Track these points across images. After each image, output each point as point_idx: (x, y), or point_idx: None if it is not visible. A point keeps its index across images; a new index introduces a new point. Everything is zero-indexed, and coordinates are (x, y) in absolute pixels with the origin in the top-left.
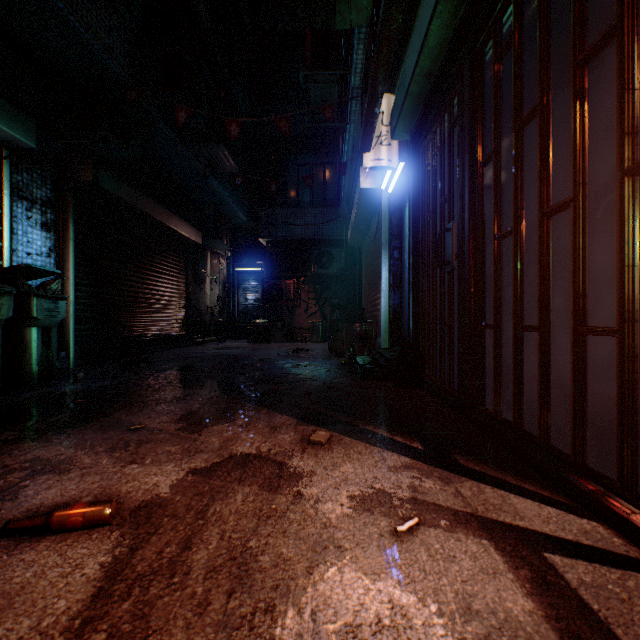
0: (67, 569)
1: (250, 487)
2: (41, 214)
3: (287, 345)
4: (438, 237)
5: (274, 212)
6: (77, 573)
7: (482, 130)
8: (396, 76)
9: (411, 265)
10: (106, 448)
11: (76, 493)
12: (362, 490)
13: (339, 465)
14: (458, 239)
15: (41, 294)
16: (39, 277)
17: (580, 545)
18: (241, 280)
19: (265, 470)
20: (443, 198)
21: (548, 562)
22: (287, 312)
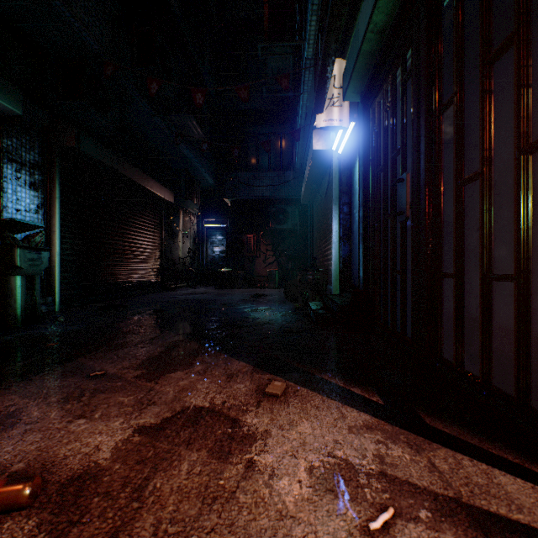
0: None
1: (198, 453)
2: (29, 175)
3: (248, 291)
4: (391, 188)
5: (237, 175)
6: None
7: (440, 77)
8: (347, 42)
9: (361, 217)
10: (60, 398)
11: (9, 457)
12: (322, 460)
13: (296, 424)
14: (412, 189)
15: (24, 245)
16: (25, 230)
17: None
18: (209, 235)
19: (217, 429)
20: (395, 151)
21: None
22: (248, 262)
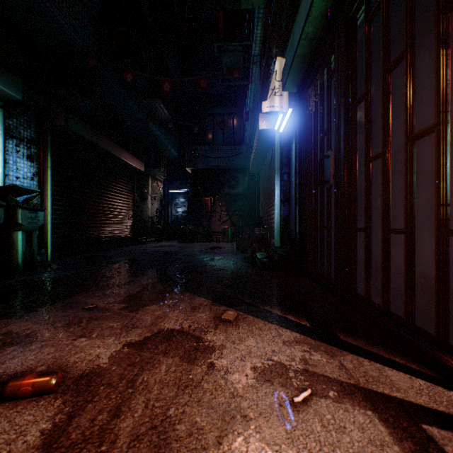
0: (12, 436)
1: (172, 359)
2: (27, 149)
3: (206, 244)
4: (319, 162)
5: (196, 149)
6: (20, 440)
7: (355, 78)
8: (286, 44)
9: (297, 185)
10: (63, 324)
11: (33, 363)
12: (263, 362)
13: (244, 340)
14: (335, 163)
15: (24, 206)
16: (24, 194)
17: (452, 417)
18: (173, 198)
19: (185, 343)
20: (323, 133)
21: (427, 434)
22: (206, 220)
